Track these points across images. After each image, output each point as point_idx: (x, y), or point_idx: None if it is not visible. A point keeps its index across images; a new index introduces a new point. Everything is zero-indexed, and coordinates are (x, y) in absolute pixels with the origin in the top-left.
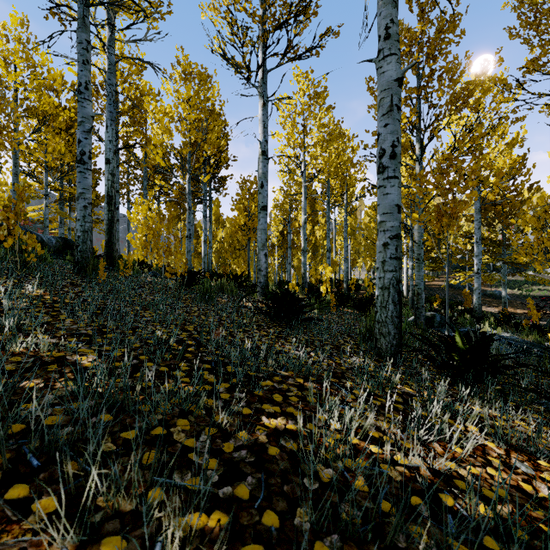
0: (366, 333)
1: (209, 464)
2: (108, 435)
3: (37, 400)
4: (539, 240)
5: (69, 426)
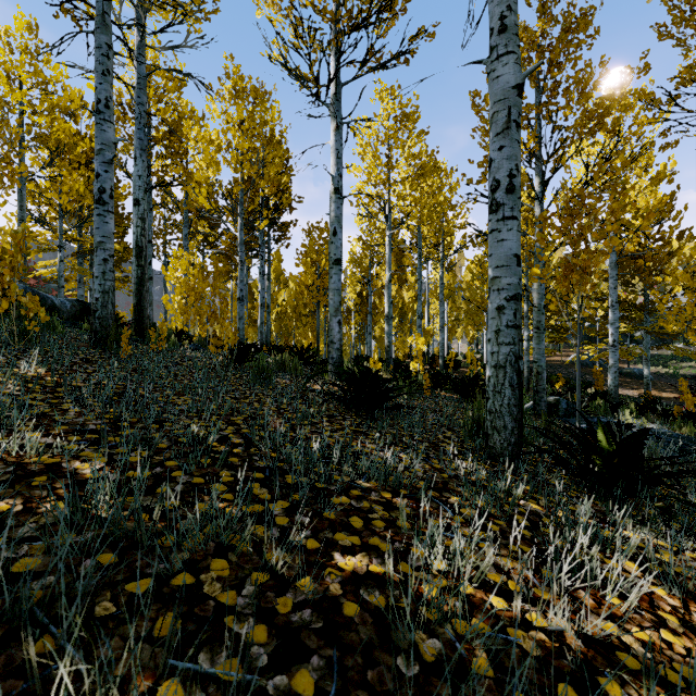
0: (473, 425)
1: (254, 635)
2: (107, 587)
3: (8, 533)
4: (693, 303)
5: (41, 581)
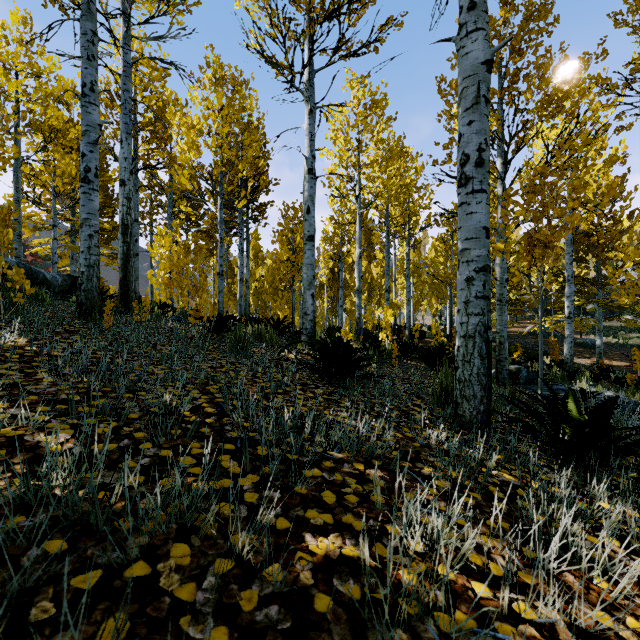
0: (441, 393)
1: None
2: (50, 582)
3: None
4: None
5: None
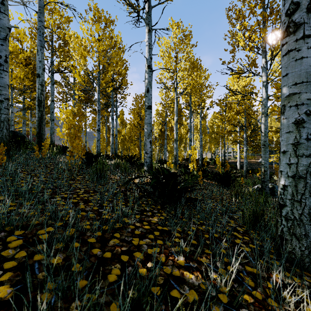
0: (252, 218)
1: None
2: None
3: None
4: None
5: None
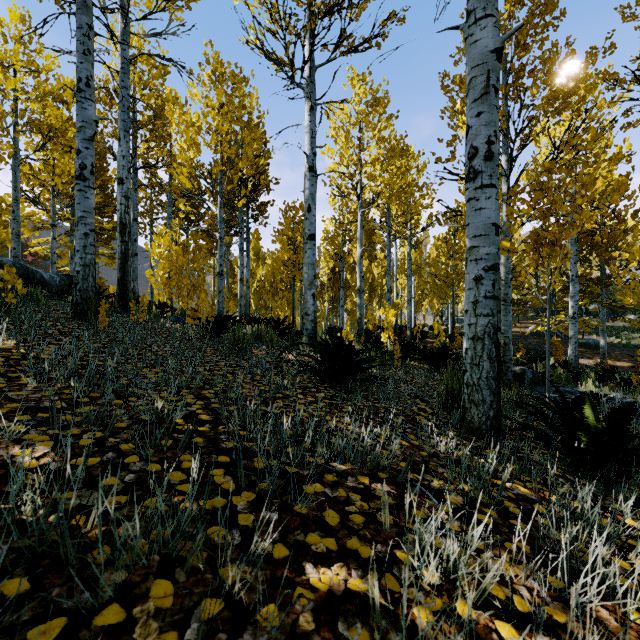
0: (447, 397)
1: None
2: (4, 635)
3: None
4: None
5: None
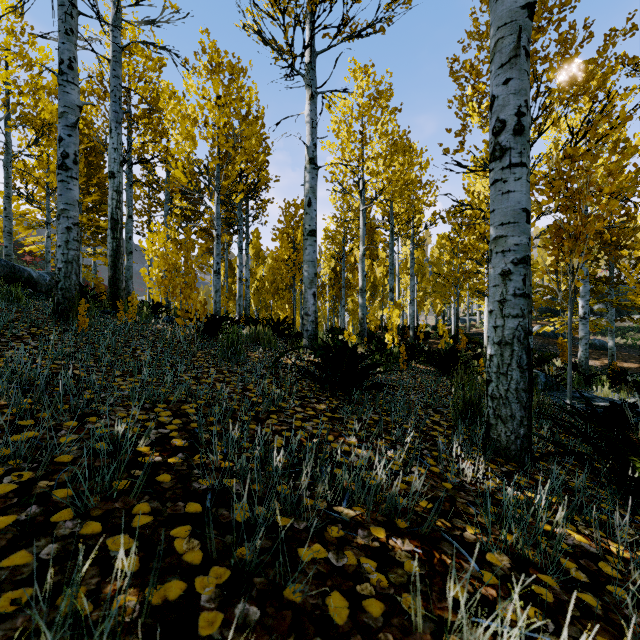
0: (464, 408)
1: None
2: None
3: None
4: None
5: None
